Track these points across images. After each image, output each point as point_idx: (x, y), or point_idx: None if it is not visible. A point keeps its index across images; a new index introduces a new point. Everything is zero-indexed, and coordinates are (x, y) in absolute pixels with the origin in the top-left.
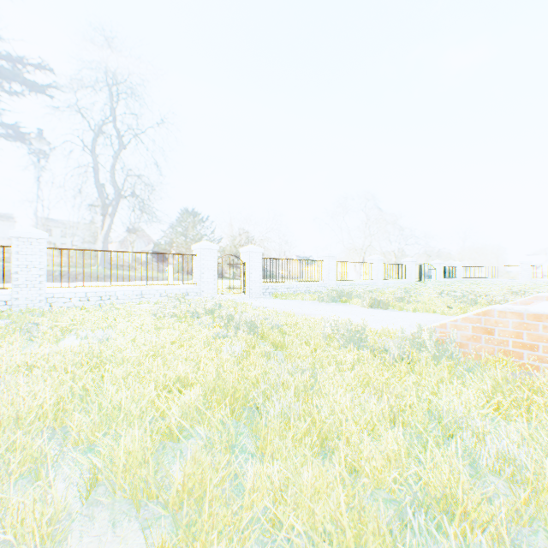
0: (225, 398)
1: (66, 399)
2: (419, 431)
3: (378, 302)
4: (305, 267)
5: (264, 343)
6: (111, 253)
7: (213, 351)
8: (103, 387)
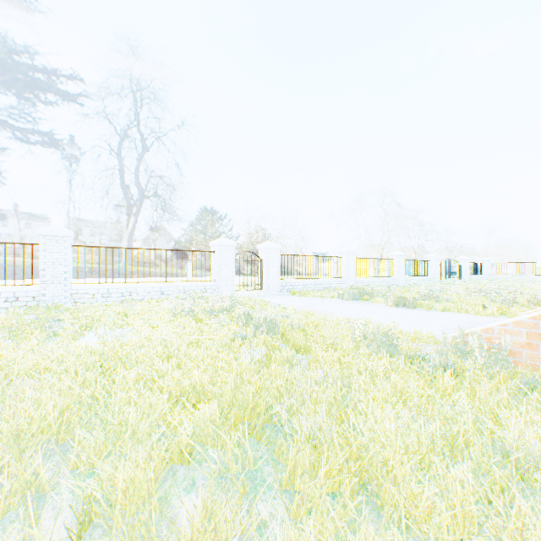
0: (244, 412)
1: (73, 407)
2: (484, 469)
3: (403, 301)
4: (323, 264)
5: (284, 345)
6: (132, 250)
7: (231, 354)
8: (112, 395)
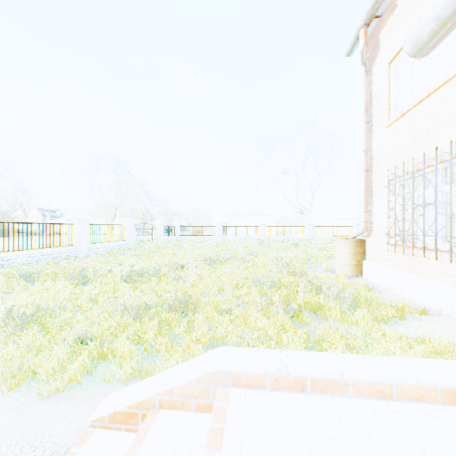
0: None
1: None
2: None
3: None
4: None
5: None
6: None
7: None
8: None
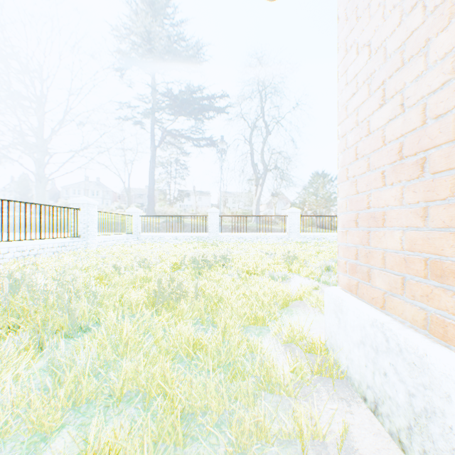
0: None
1: None
2: None
3: None
4: None
5: None
6: (322, 217)
7: None
8: None
